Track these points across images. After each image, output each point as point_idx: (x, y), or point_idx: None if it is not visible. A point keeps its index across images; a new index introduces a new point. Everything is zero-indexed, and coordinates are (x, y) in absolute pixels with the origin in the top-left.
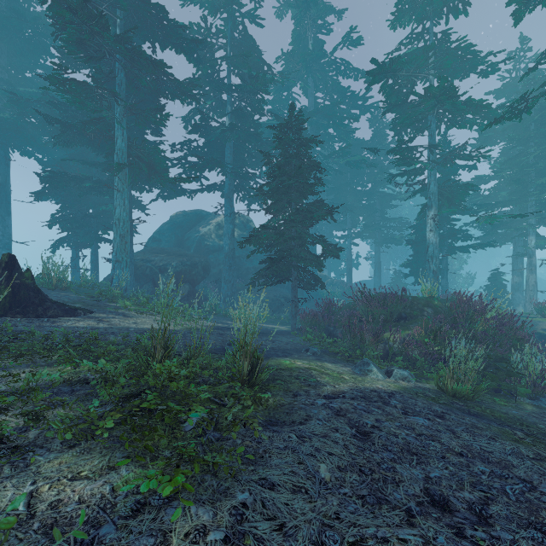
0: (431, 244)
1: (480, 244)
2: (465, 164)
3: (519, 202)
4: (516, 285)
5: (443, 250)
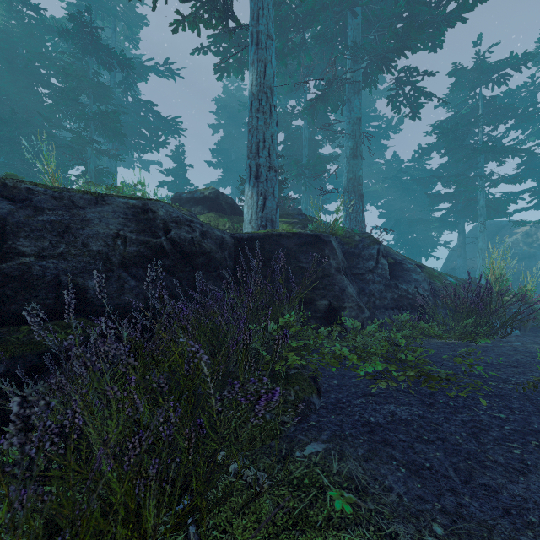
0: None
1: None
2: None
3: None
4: None
5: None
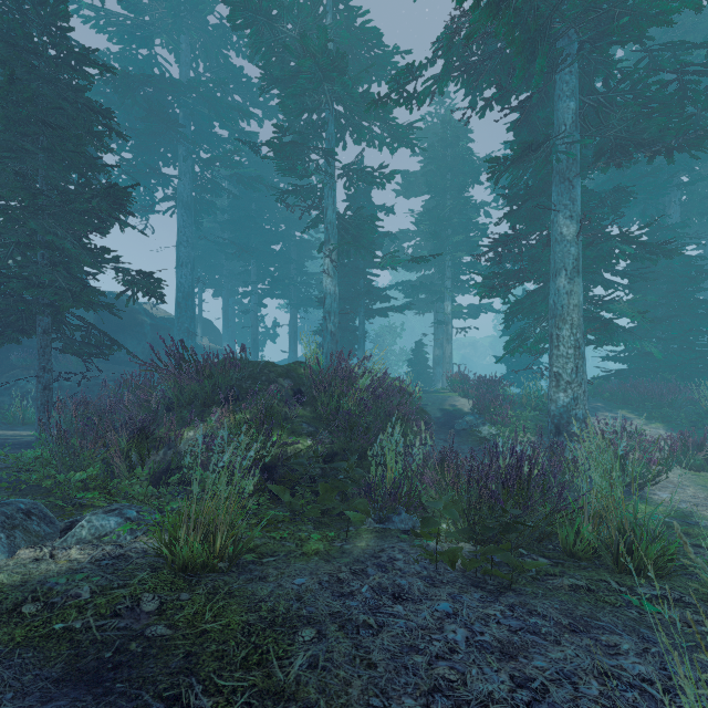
0: (328, 294)
1: (398, 306)
2: (383, 205)
3: (437, 262)
4: (437, 358)
5: (360, 312)
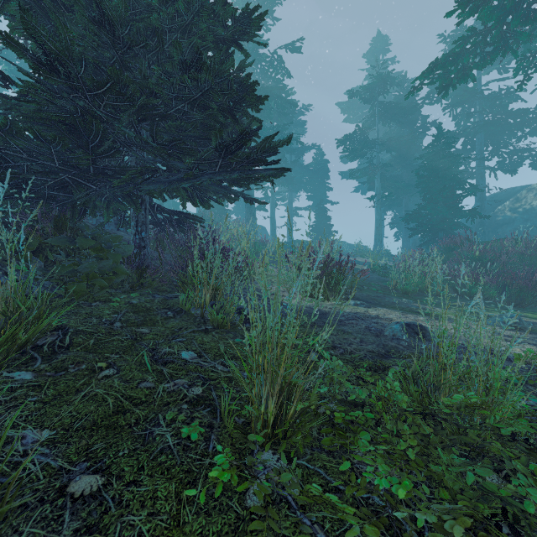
0: None
1: None
2: None
3: None
4: None
5: None
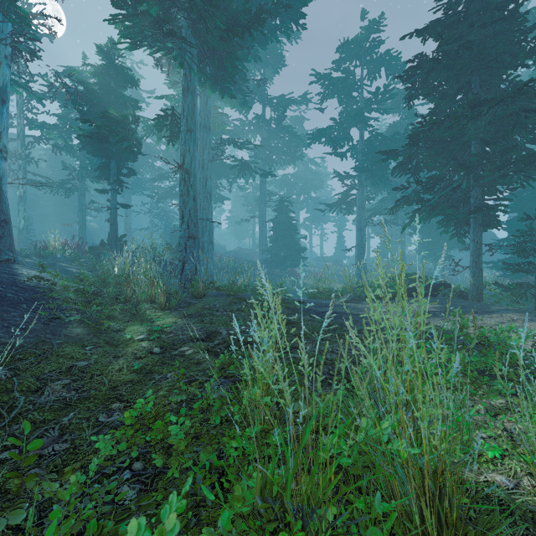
0: None
1: None
2: None
3: None
4: None
5: None
